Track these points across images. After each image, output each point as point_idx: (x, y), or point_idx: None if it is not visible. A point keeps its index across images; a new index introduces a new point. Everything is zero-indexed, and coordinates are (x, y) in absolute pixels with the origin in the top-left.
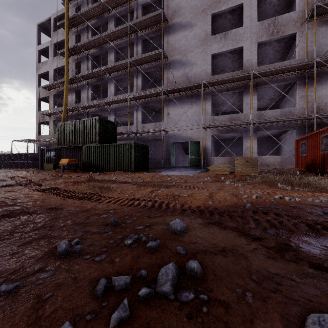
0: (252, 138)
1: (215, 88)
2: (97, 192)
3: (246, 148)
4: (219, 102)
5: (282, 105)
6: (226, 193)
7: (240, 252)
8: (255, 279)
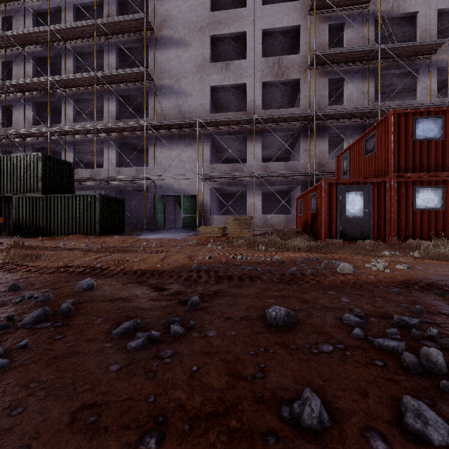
0: (257, 194)
1: (215, 129)
2: (16, 262)
3: (250, 205)
4: (222, 146)
5: (292, 157)
6: (182, 256)
7: (130, 299)
8: (119, 312)
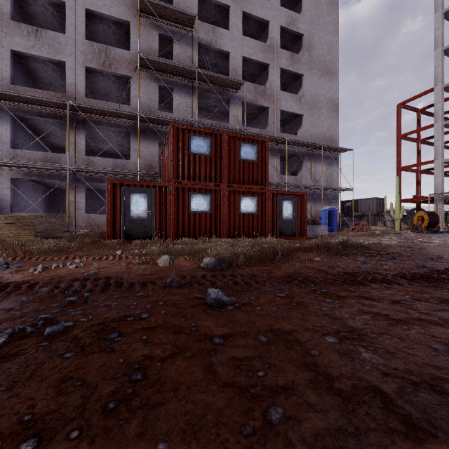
0: (79, 190)
1: (17, 105)
2: None
3: (70, 203)
4: (42, 130)
5: None
6: None
7: None
8: None
